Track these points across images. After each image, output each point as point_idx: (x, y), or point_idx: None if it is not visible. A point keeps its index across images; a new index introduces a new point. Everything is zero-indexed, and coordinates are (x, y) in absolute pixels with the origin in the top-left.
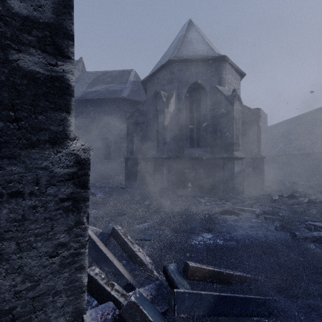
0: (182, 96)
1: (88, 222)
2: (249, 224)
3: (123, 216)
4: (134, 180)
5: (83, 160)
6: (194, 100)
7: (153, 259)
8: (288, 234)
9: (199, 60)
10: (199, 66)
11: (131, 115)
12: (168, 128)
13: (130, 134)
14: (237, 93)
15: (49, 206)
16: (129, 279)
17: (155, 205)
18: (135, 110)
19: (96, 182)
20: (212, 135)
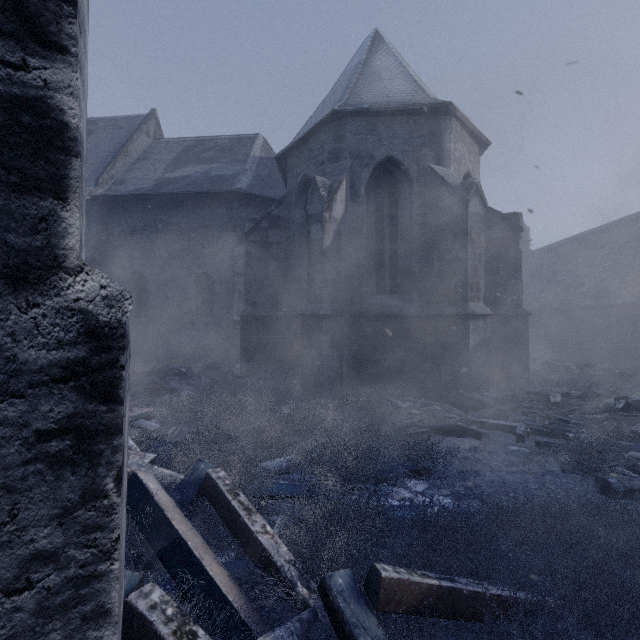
0: (361, 187)
1: (119, 491)
2: (504, 458)
3: (232, 443)
4: (260, 361)
5: (104, 327)
6: (386, 196)
7: (295, 554)
8: (591, 482)
9: (397, 112)
10: (396, 124)
11: (255, 227)
12: (331, 253)
13: (253, 265)
14: (475, 180)
15: (3, 454)
16: (237, 608)
17: (303, 415)
18: (262, 217)
19: (184, 365)
20: (422, 268)
